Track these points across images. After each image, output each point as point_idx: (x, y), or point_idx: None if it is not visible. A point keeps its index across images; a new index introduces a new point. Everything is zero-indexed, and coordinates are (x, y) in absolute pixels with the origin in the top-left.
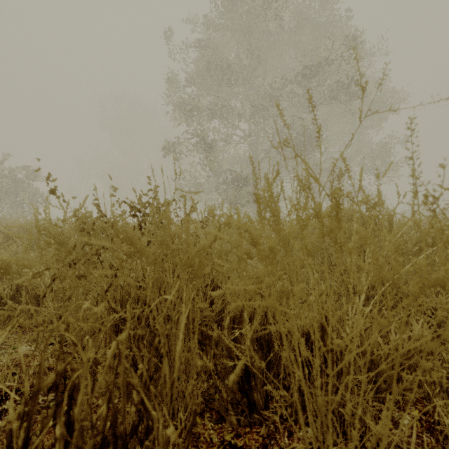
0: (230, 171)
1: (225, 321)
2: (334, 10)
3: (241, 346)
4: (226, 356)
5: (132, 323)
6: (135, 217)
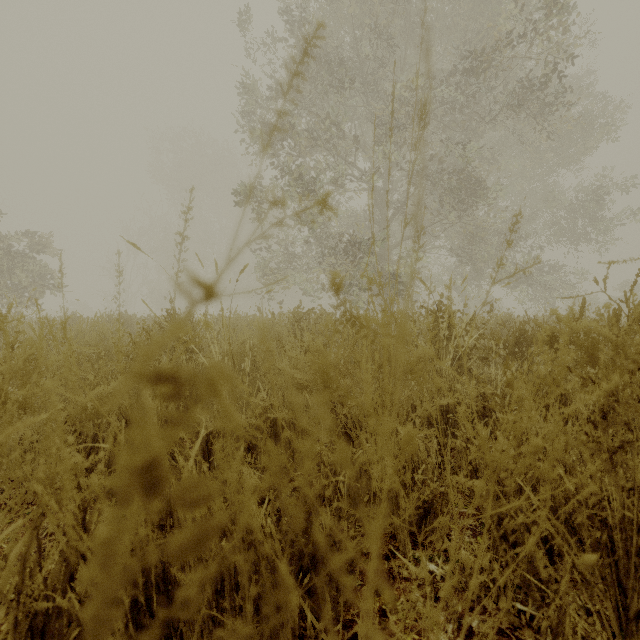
0: (342, 234)
1: None
2: None
3: None
4: None
5: None
6: None
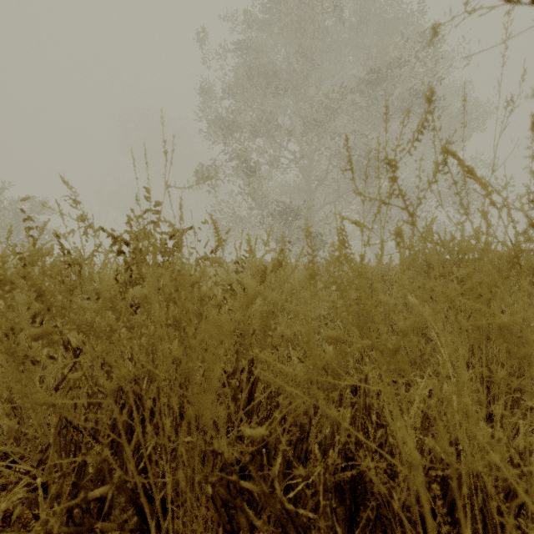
0: (277, 202)
1: (274, 438)
2: (405, 3)
3: (308, 513)
4: (277, 533)
5: (109, 442)
6: (119, 254)
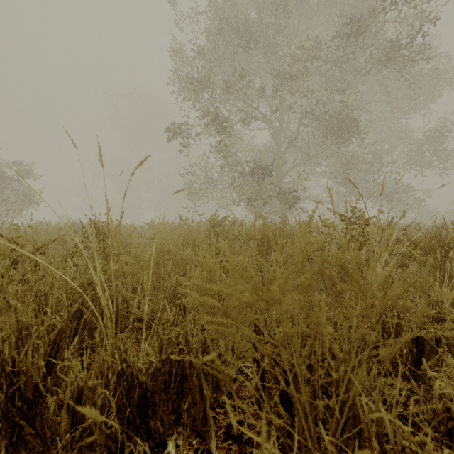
0: (248, 162)
1: None
2: None
3: None
4: None
5: None
6: None
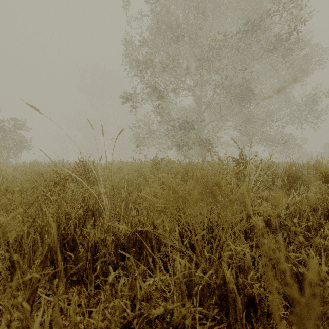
0: (178, 119)
1: None
2: None
3: None
4: None
5: None
6: None
